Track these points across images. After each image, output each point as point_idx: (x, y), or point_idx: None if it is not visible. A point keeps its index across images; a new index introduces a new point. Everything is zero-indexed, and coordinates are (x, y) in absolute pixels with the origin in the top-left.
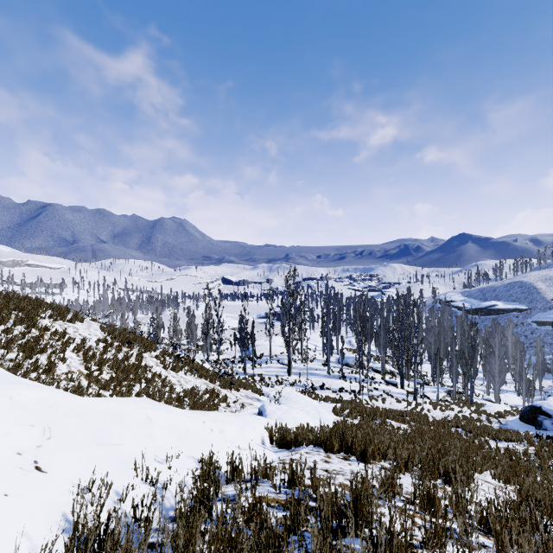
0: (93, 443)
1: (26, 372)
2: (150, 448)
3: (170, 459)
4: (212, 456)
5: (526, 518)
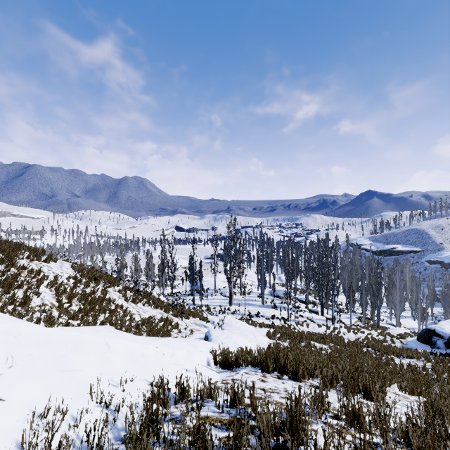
0: (53, 370)
1: (3, 305)
2: (107, 373)
3: (125, 382)
4: (162, 379)
5: (442, 432)
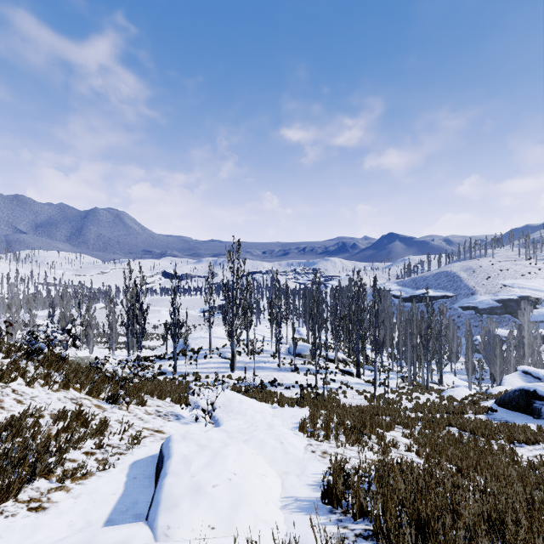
0: None
1: None
2: None
3: None
4: None
5: None
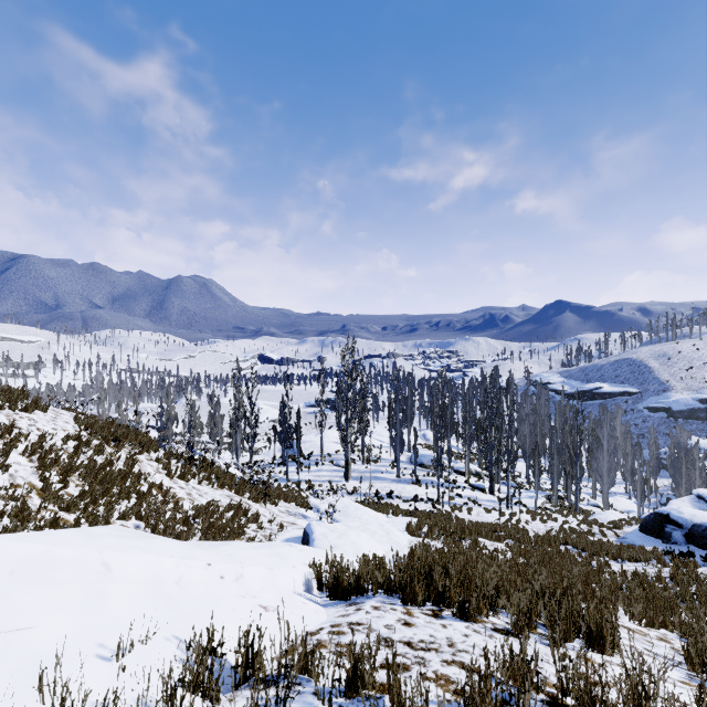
0: None
1: None
2: (93, 630)
3: (130, 648)
4: (211, 635)
5: None
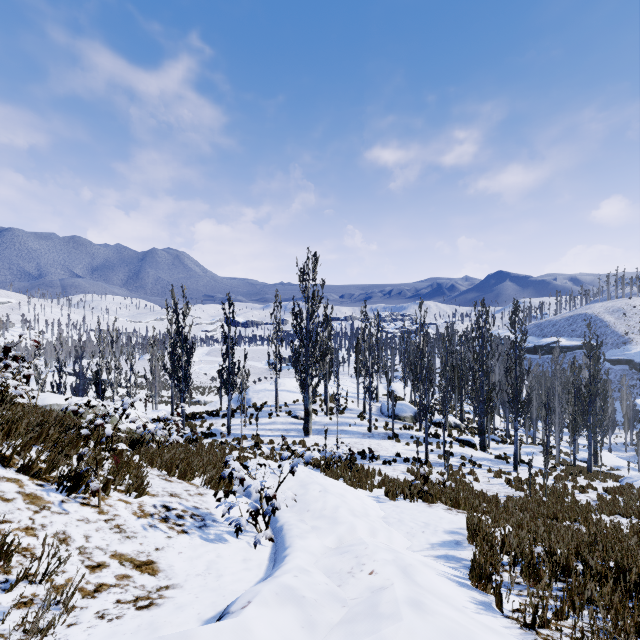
0: None
1: None
2: None
3: None
4: None
5: None
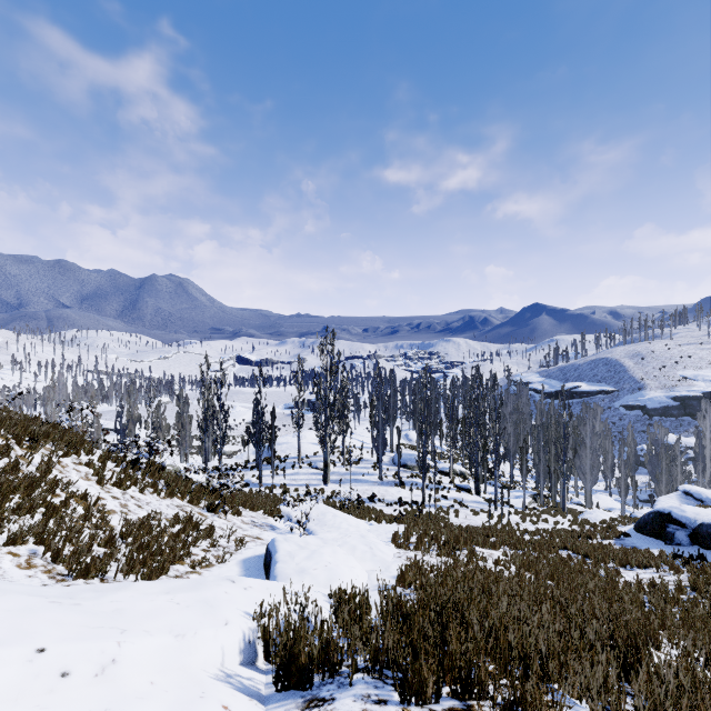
0: None
1: None
2: None
3: None
4: None
5: None
